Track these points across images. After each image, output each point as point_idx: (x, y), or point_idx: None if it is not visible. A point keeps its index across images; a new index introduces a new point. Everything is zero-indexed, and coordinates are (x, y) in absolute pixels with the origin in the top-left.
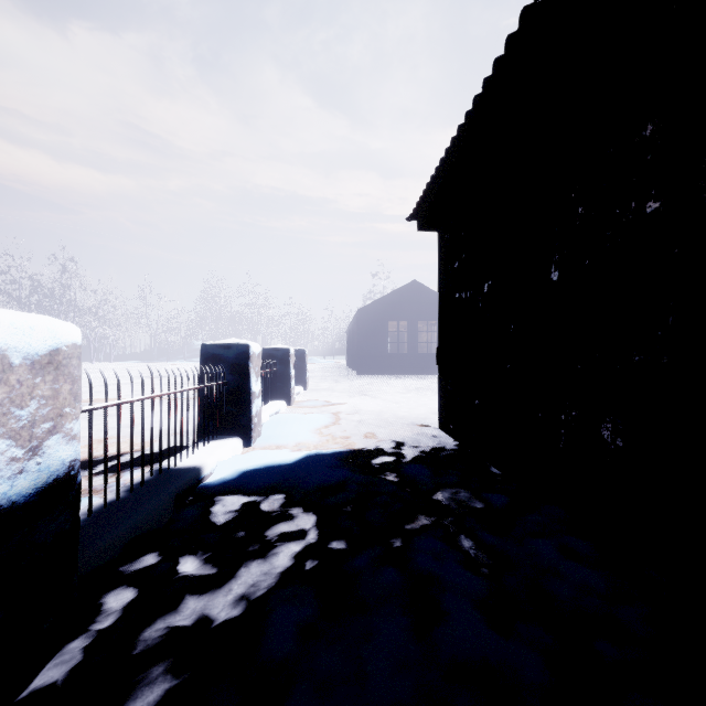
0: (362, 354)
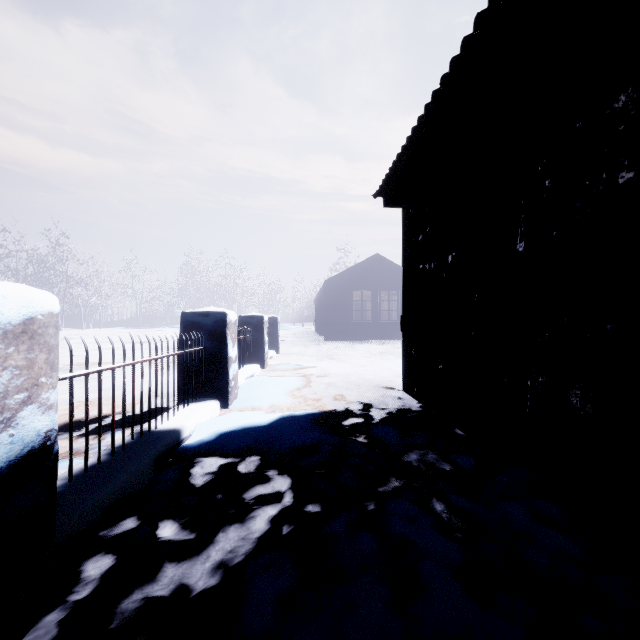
0: (329, 321)
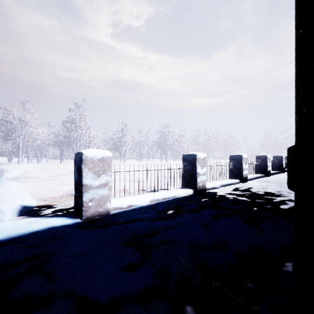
0: None
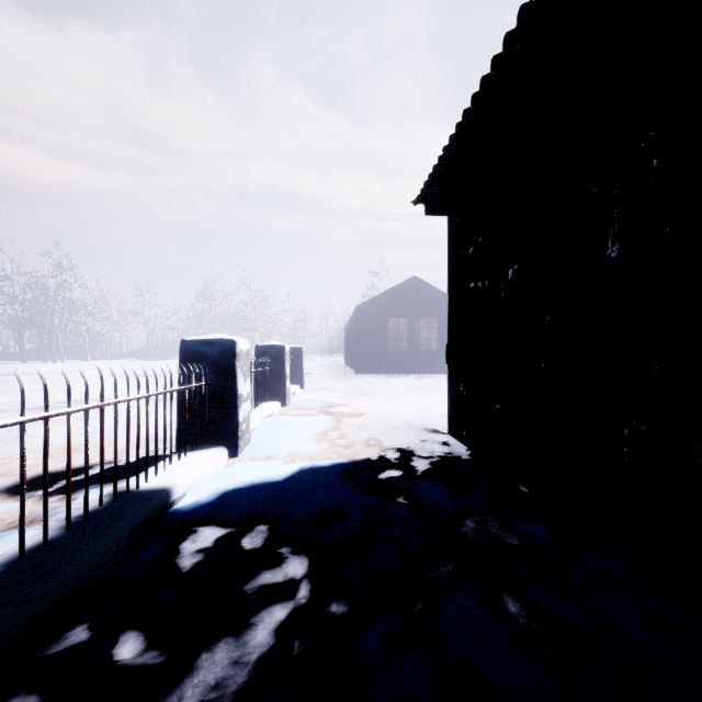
0: (361, 352)
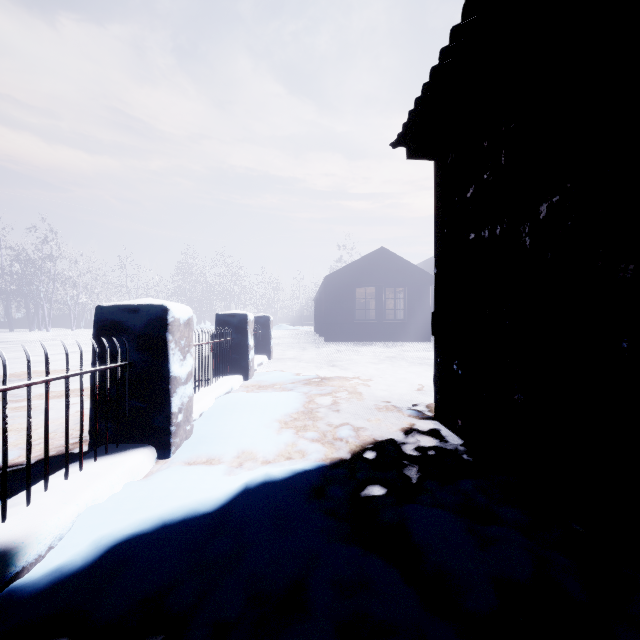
0: (329, 321)
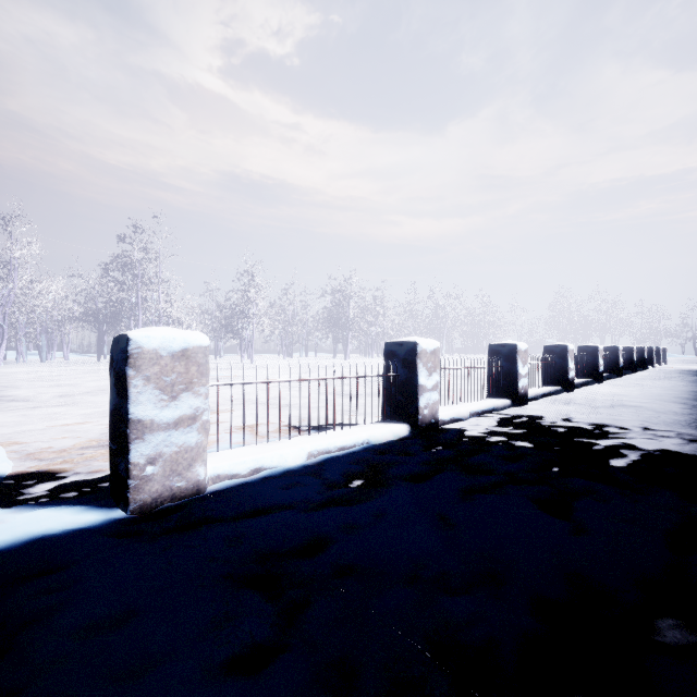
0: None
